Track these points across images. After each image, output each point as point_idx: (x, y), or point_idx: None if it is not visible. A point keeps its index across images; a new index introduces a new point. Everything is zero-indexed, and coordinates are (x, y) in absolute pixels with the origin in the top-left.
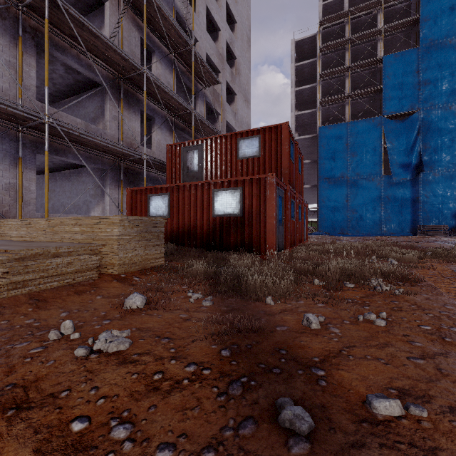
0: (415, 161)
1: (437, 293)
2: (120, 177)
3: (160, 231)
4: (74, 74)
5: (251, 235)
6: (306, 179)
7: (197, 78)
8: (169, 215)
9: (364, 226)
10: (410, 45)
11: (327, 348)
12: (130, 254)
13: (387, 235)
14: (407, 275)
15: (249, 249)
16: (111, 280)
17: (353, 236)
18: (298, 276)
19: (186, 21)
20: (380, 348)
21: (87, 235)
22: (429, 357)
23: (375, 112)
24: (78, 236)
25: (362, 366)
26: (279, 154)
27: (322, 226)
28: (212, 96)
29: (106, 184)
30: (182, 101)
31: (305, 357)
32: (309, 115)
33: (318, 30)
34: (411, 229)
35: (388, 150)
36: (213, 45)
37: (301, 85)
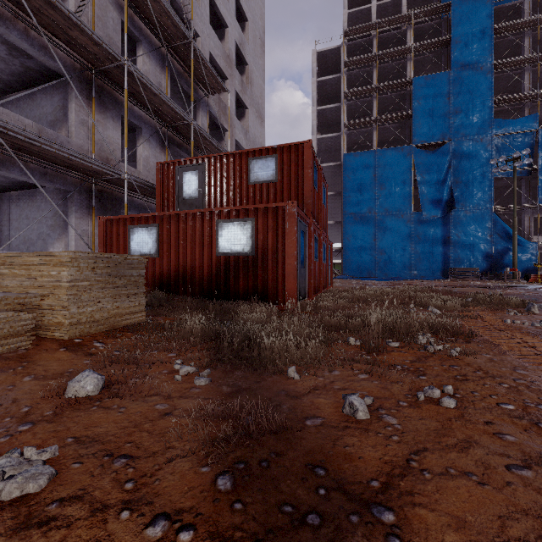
0: (446, 197)
1: (498, 351)
2: (91, 202)
3: (139, 275)
4: (22, 58)
5: (266, 279)
6: (328, 214)
7: (197, 83)
8: (158, 253)
9: (393, 269)
10: (441, 69)
11: (387, 456)
12: (90, 307)
13: (418, 279)
14: (459, 328)
15: (263, 297)
16: (56, 348)
17: (382, 281)
18: (327, 332)
19: (183, 9)
20: (463, 451)
21: (21, 280)
22: (536, 462)
23: (405, 141)
24: (7, 282)
25: (448, 493)
26: (300, 180)
27: (347, 268)
28: (218, 107)
29: (70, 211)
30: (177, 108)
31: (356, 480)
32: (333, 140)
33: (343, 41)
34: (442, 272)
35: (419, 184)
36: (218, 44)
37: (324, 105)
